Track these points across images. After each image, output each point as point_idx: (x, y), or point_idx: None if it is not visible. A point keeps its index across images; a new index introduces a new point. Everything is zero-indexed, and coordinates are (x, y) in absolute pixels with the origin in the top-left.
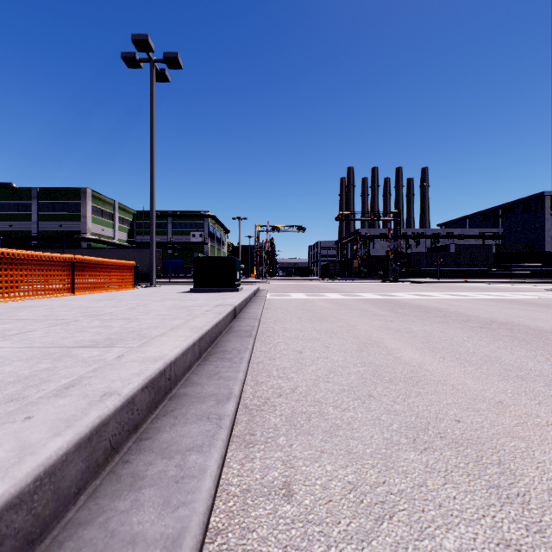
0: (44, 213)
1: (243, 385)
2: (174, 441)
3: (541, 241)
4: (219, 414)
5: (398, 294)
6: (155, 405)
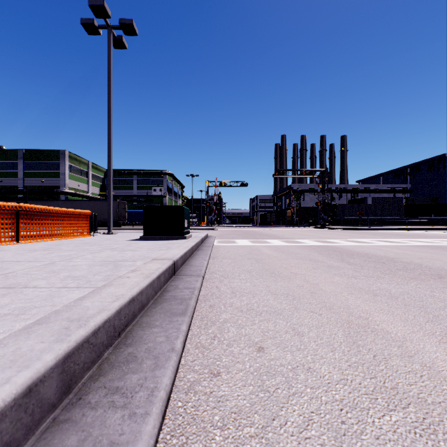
0: (29, 171)
1: None
2: None
3: (443, 195)
4: None
5: (334, 241)
6: None
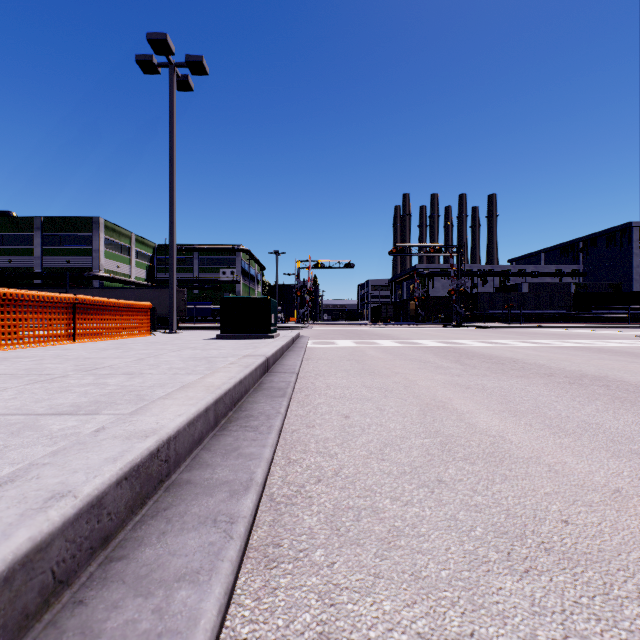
0: (49, 247)
1: (270, 466)
2: (159, 562)
3: (628, 280)
4: (231, 514)
5: (463, 341)
6: (142, 501)
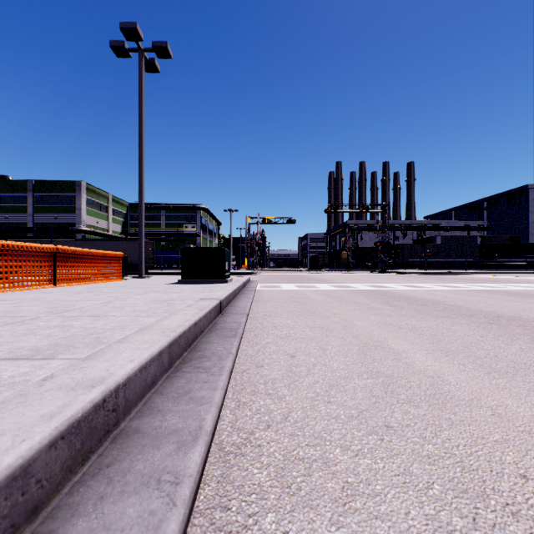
0: (39, 205)
1: (220, 410)
2: None
3: (525, 233)
4: (176, 472)
5: (389, 285)
6: (84, 458)
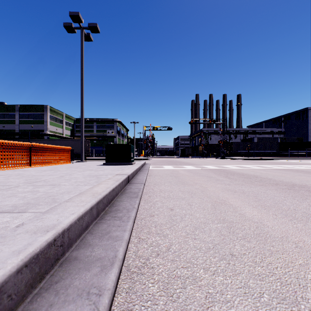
0: (22, 119)
1: (128, 244)
2: None
3: (306, 136)
4: (100, 287)
5: (227, 166)
6: (41, 277)
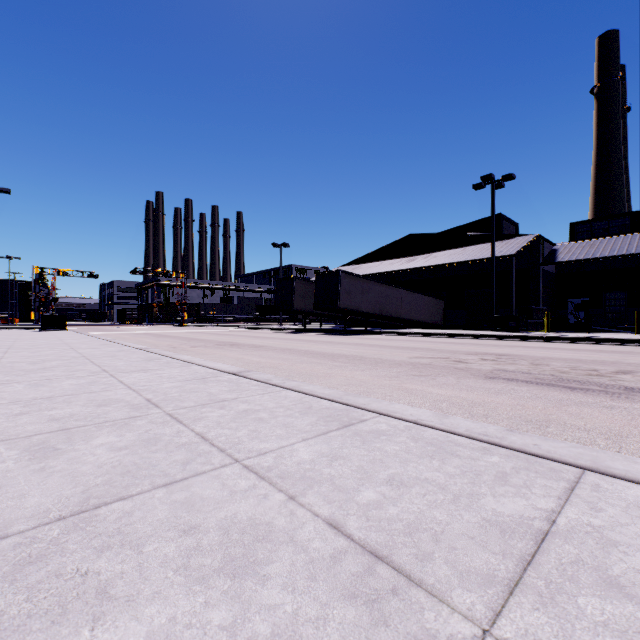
0: None
1: None
2: None
3: None
4: None
5: (155, 331)
6: None
